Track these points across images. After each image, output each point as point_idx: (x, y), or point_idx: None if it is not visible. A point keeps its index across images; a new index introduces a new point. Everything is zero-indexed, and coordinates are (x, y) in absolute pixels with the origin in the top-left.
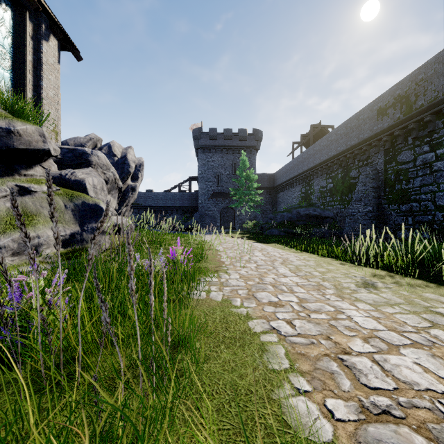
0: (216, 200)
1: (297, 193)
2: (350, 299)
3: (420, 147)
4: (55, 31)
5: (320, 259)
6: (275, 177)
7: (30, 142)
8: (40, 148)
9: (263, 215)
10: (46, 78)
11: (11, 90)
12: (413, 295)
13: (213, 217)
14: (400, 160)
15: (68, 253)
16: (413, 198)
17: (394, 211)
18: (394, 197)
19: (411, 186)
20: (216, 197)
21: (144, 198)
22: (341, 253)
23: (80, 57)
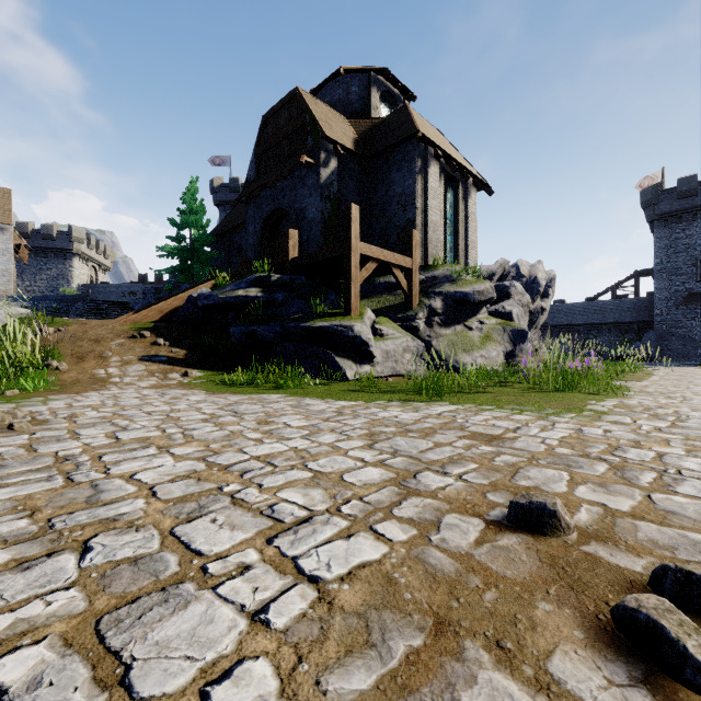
0: (697, 308)
1: None
2: None
3: None
4: (475, 185)
5: None
6: None
7: (487, 295)
8: (491, 297)
9: None
10: (470, 227)
11: (451, 248)
12: None
13: (688, 339)
14: None
15: (508, 363)
16: None
17: None
18: None
19: None
20: (695, 301)
21: (551, 314)
22: None
23: (492, 192)
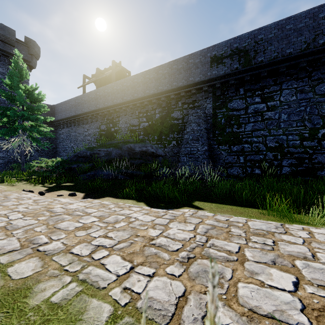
0: None
1: (94, 130)
2: None
3: (252, 98)
4: None
5: None
6: (56, 110)
7: None
8: None
9: (37, 153)
10: None
11: None
12: None
13: None
14: (231, 107)
15: None
16: (244, 140)
17: (225, 151)
18: (225, 139)
19: (243, 130)
20: None
21: None
22: None
23: None
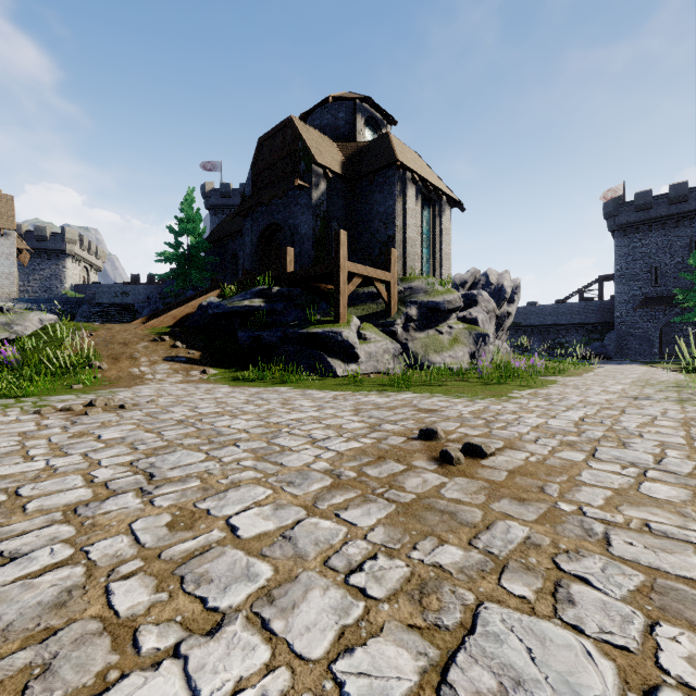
0: (652, 310)
1: None
2: (637, 387)
3: None
4: (449, 203)
5: None
6: None
7: (455, 304)
8: (459, 305)
9: None
10: (444, 241)
11: (427, 259)
12: (695, 390)
13: (644, 339)
14: None
15: (472, 362)
16: None
17: None
18: None
19: None
20: (650, 305)
21: (524, 315)
22: None
23: (464, 209)
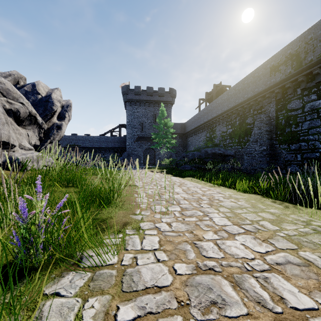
0: (141, 143)
1: (203, 138)
2: None
3: (308, 96)
4: None
5: (247, 196)
6: (186, 126)
7: None
8: None
9: (176, 154)
10: None
11: None
12: None
13: (138, 156)
14: (290, 108)
15: None
16: (301, 139)
17: (284, 150)
18: (284, 138)
19: (300, 129)
20: (140, 140)
21: (82, 141)
22: (267, 189)
23: None
